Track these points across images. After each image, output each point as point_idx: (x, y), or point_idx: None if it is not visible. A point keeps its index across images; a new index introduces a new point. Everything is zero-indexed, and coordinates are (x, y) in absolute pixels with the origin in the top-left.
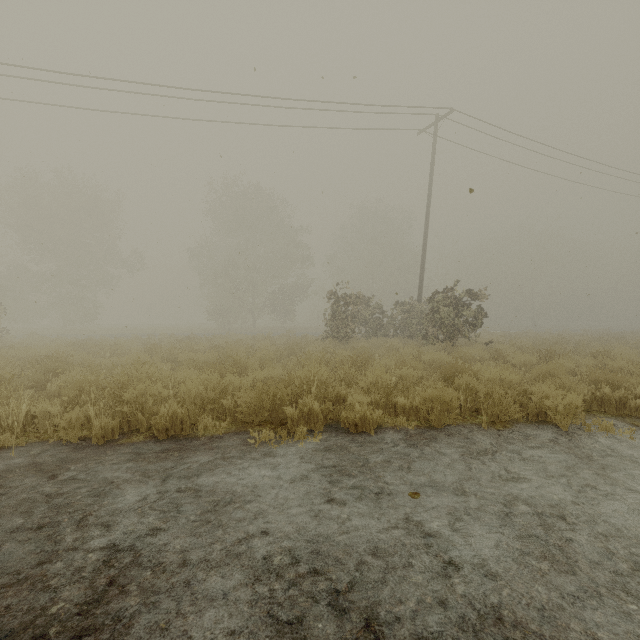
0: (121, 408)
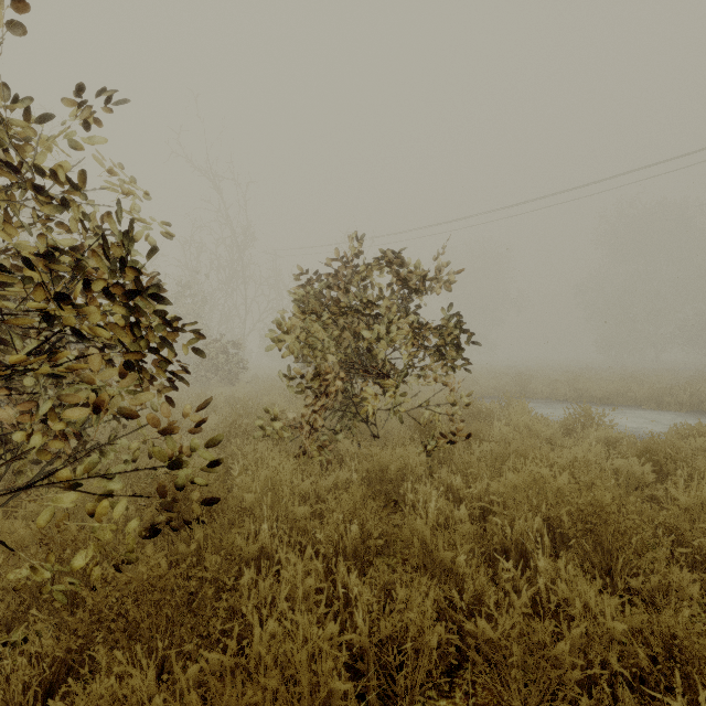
0: (578, 390)
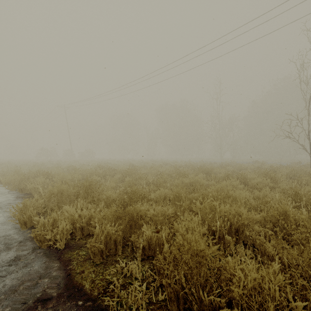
0: None
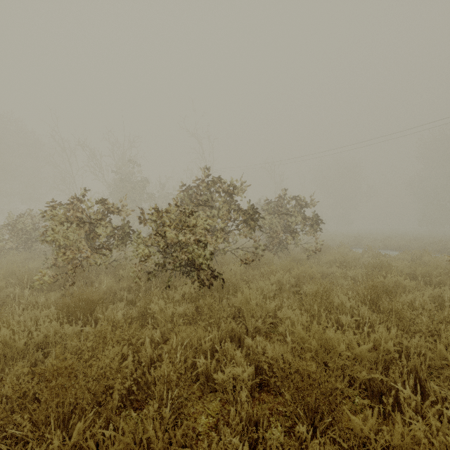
0: (385, 244)
